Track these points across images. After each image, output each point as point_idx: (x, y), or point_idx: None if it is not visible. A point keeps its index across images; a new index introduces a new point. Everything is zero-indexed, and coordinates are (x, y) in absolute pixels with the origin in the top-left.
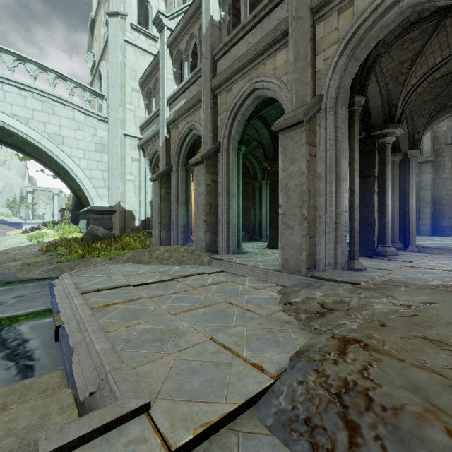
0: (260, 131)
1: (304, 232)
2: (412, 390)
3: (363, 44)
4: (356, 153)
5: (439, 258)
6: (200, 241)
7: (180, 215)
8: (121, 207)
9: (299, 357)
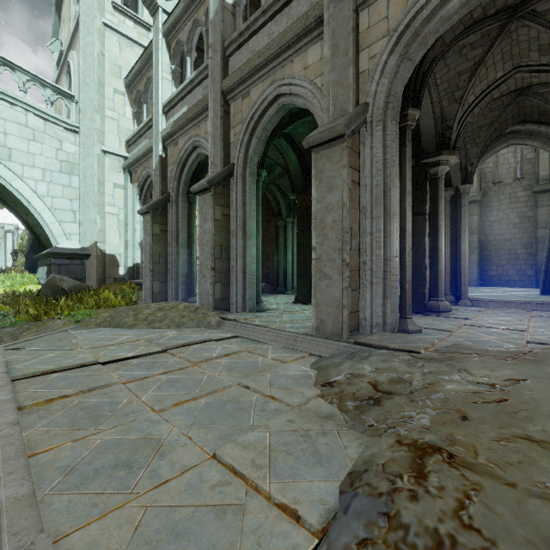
0: (286, 153)
1: (345, 283)
2: (547, 549)
3: (419, 39)
4: (409, 182)
5: (497, 314)
6: (207, 295)
7: (180, 260)
8: (98, 250)
9: (355, 487)
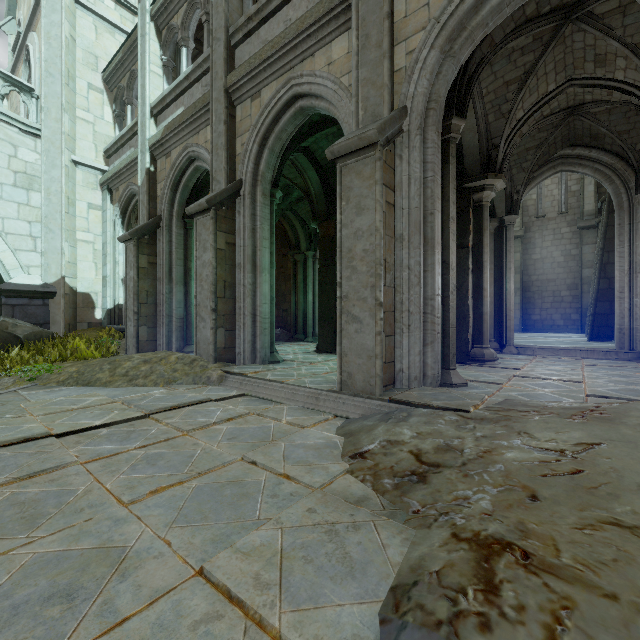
0: (306, 172)
1: (378, 326)
2: None
3: (465, 34)
4: (452, 206)
5: (547, 363)
6: (207, 343)
7: (174, 300)
8: (66, 287)
9: (402, 611)
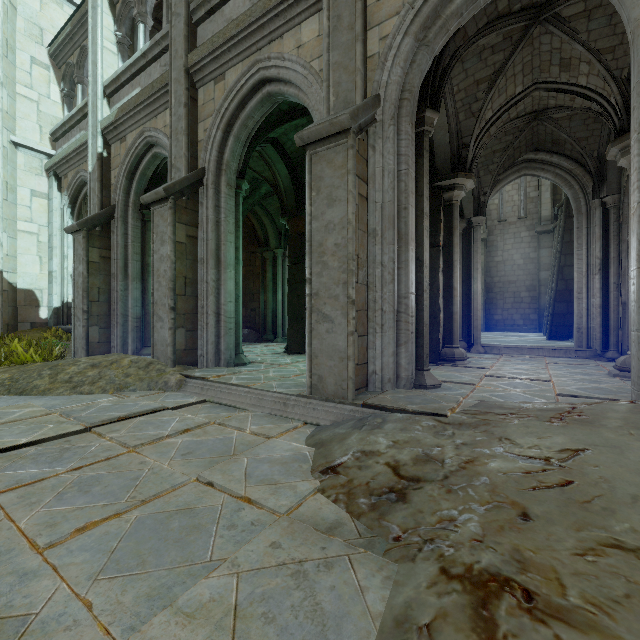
0: (275, 165)
1: (351, 326)
2: None
3: (440, 22)
4: (426, 201)
5: (513, 361)
6: (165, 345)
7: (130, 298)
8: (4, 283)
9: None
